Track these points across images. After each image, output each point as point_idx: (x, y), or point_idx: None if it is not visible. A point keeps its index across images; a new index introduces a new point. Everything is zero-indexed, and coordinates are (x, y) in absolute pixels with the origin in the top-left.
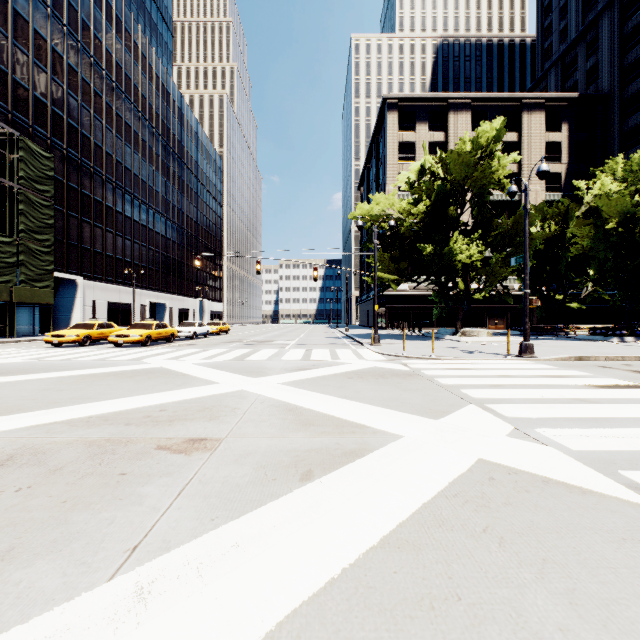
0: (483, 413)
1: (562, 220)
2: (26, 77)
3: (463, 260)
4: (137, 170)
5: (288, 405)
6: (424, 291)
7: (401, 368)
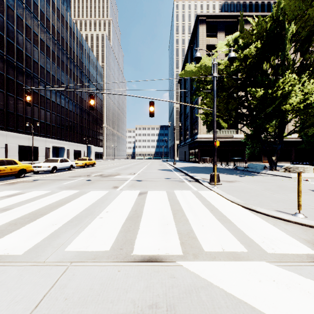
0: None
1: None
2: None
3: (295, 99)
4: (43, 64)
5: None
6: (223, 138)
7: None
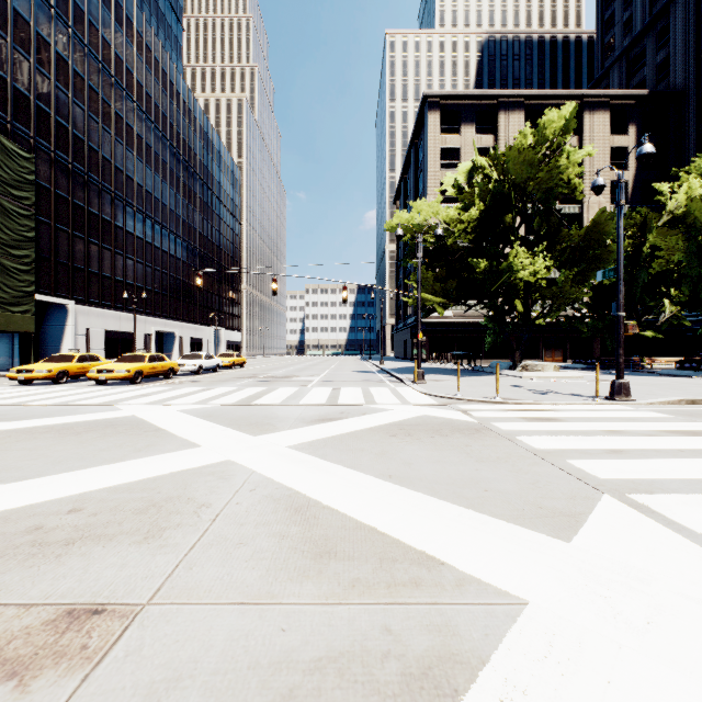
0: (642, 520)
1: (638, 233)
2: (3, 64)
3: (525, 278)
4: (141, 179)
5: (295, 496)
6: (470, 318)
7: (462, 418)
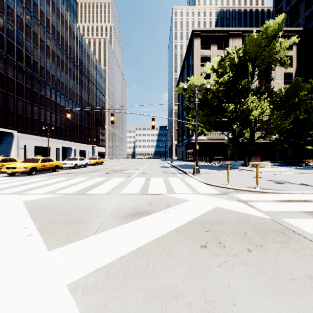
0: None
1: (308, 93)
2: None
3: (256, 114)
4: (54, 72)
5: None
6: (215, 140)
7: (252, 212)
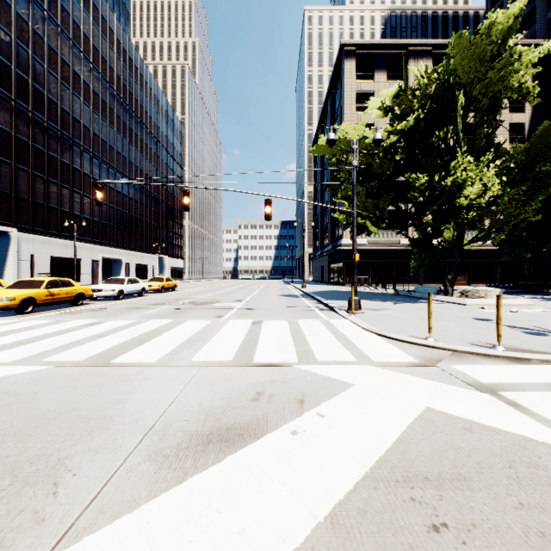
0: None
1: None
2: None
3: (471, 193)
4: (88, 122)
5: None
6: (383, 245)
7: (534, 432)
